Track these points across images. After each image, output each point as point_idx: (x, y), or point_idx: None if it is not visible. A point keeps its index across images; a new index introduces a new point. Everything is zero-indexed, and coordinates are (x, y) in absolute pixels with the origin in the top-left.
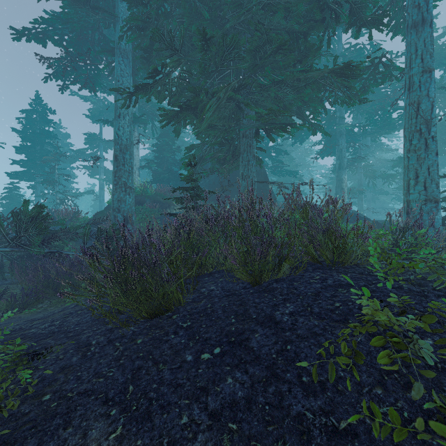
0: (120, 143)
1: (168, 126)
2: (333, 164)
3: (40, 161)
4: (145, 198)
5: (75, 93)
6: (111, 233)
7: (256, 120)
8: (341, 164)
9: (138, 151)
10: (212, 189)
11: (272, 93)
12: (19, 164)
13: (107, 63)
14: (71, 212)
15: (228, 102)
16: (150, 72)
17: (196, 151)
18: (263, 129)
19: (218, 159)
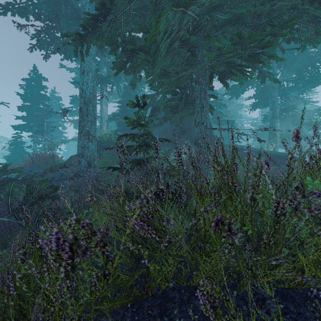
0: (84, 97)
1: (130, 87)
2: (264, 115)
3: (33, 116)
4: (110, 144)
5: (63, 66)
6: (42, 191)
7: (214, 59)
8: (274, 113)
9: (106, 107)
10: (164, 136)
11: (228, 34)
12: (21, 119)
13: (75, 29)
14: (49, 156)
15: (182, 47)
16: (98, 8)
17: (150, 101)
18: (217, 74)
19: (171, 108)
